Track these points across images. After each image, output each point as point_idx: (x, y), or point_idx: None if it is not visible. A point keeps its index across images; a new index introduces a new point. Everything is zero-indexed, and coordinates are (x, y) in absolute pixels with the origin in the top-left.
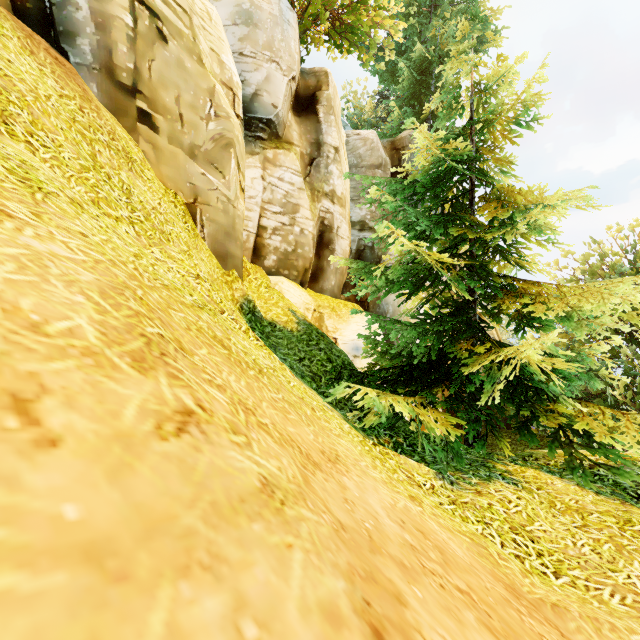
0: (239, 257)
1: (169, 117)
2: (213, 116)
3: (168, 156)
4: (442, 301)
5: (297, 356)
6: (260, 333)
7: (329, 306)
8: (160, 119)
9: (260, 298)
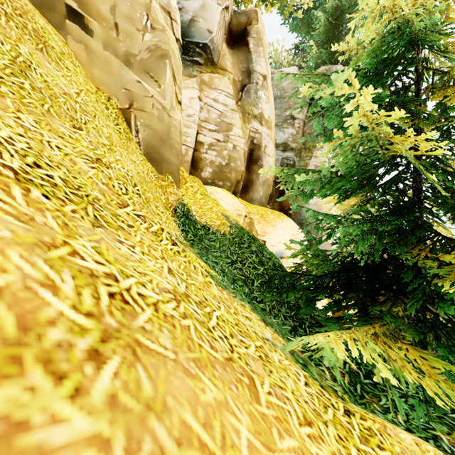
0: (175, 164)
1: (103, 23)
2: (149, 28)
3: (101, 60)
4: (383, 202)
5: (229, 259)
6: (193, 236)
7: (258, 213)
8: (93, 23)
9: (196, 204)
